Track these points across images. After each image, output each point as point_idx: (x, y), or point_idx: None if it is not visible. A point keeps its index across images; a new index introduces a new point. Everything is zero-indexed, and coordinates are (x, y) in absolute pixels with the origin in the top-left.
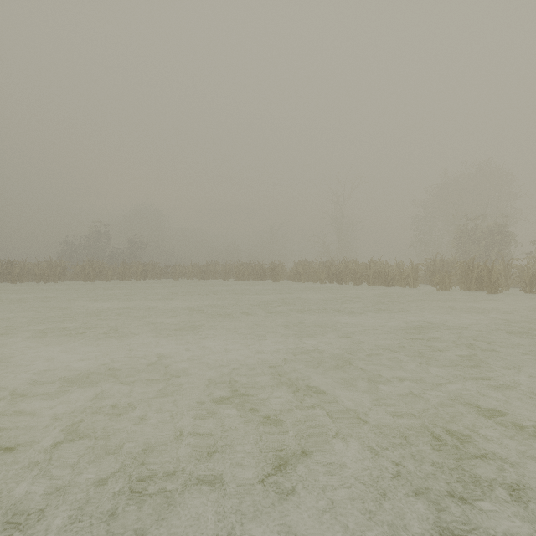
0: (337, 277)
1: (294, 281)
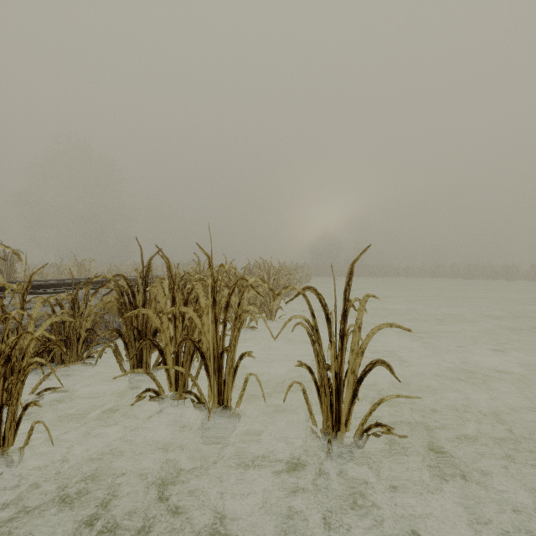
0: None
1: (531, 281)
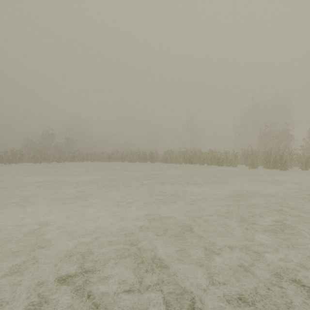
0: (189, 160)
1: (163, 163)
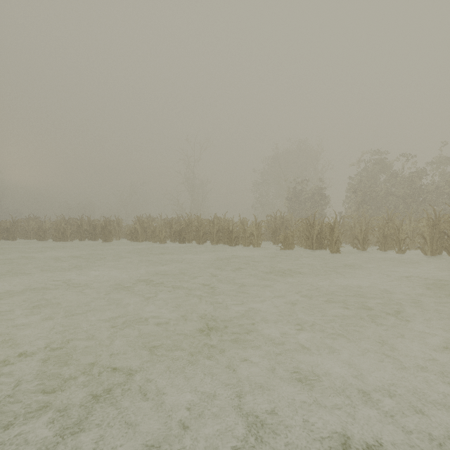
0: (179, 235)
1: (132, 241)
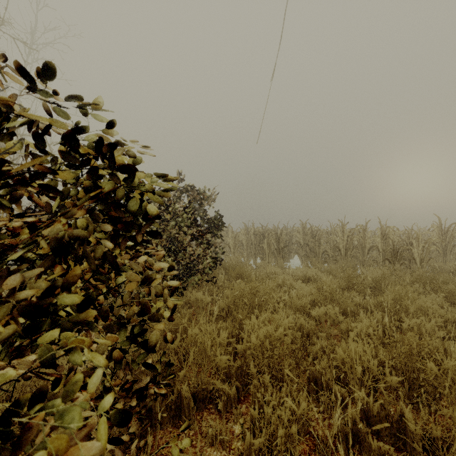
0: None
1: None
